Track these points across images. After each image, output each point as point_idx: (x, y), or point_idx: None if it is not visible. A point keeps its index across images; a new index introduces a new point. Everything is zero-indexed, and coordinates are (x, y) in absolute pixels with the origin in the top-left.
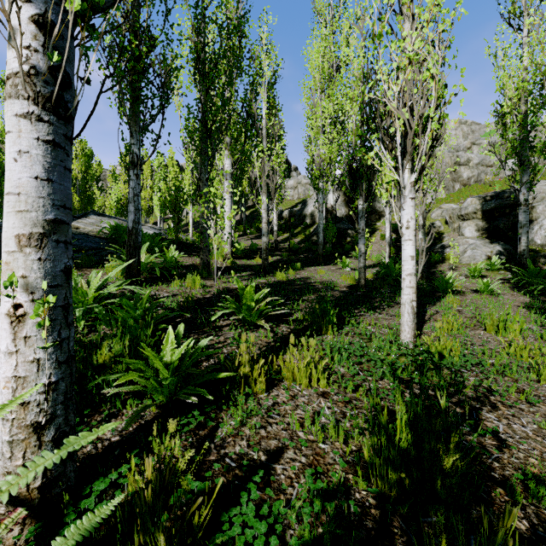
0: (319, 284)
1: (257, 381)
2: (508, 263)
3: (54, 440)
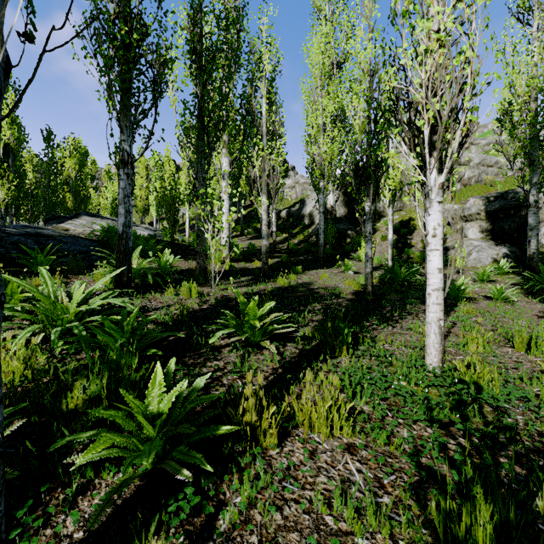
0: (323, 290)
1: (266, 434)
2: (516, 266)
3: None
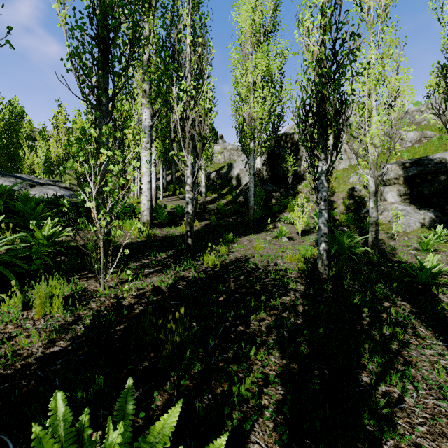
0: (263, 274)
1: None
2: None
3: None
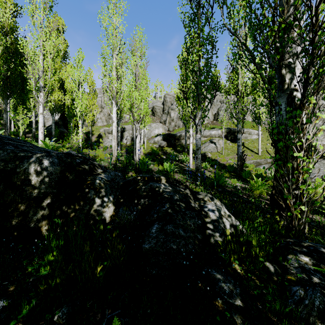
0: None
1: None
2: None
3: None
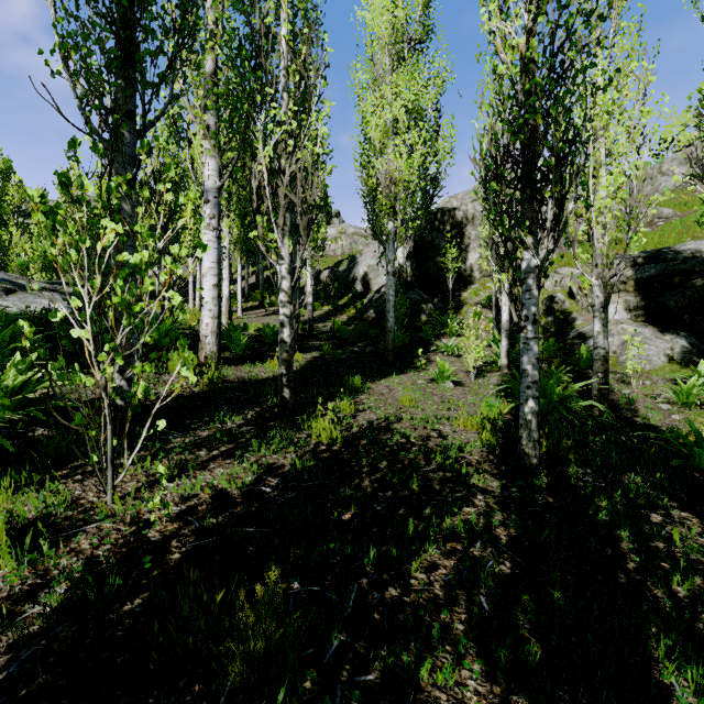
0: (422, 457)
1: None
2: None
3: None
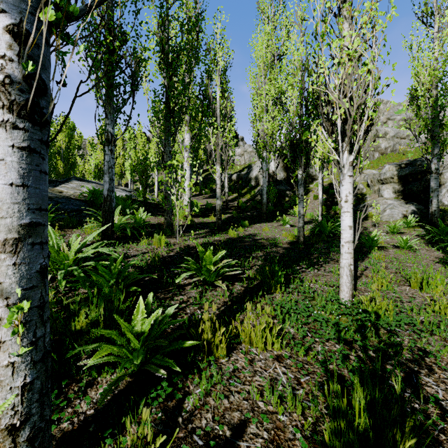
0: (265, 241)
1: (218, 347)
2: (421, 221)
3: (29, 439)
